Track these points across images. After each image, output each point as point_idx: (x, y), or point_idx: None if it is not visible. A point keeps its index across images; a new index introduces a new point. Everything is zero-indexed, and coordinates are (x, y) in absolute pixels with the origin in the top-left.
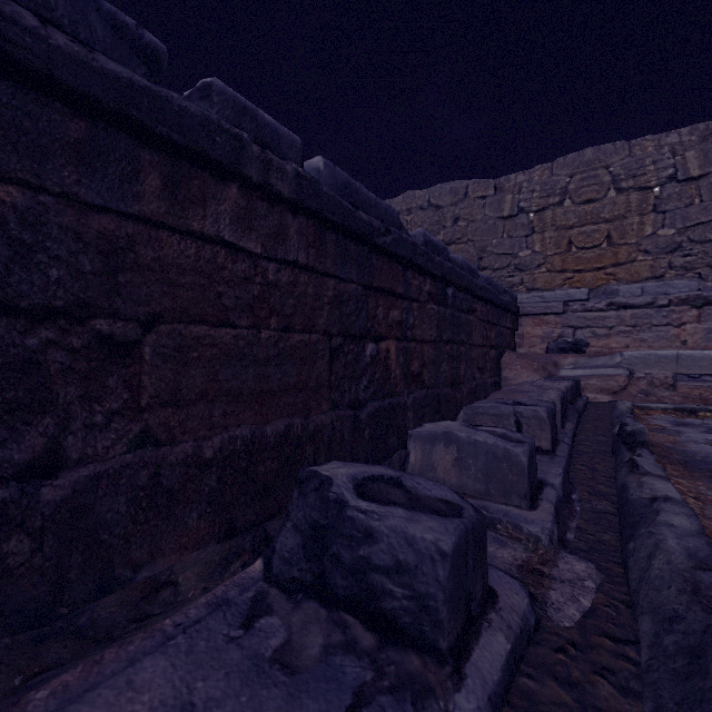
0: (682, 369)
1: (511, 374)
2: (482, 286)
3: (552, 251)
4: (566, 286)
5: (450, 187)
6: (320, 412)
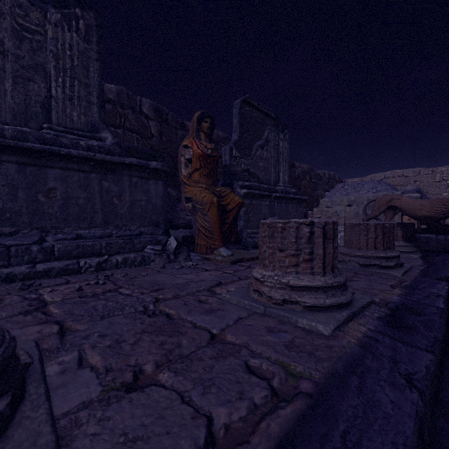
0: None
1: None
2: None
3: None
4: None
5: (412, 170)
6: None
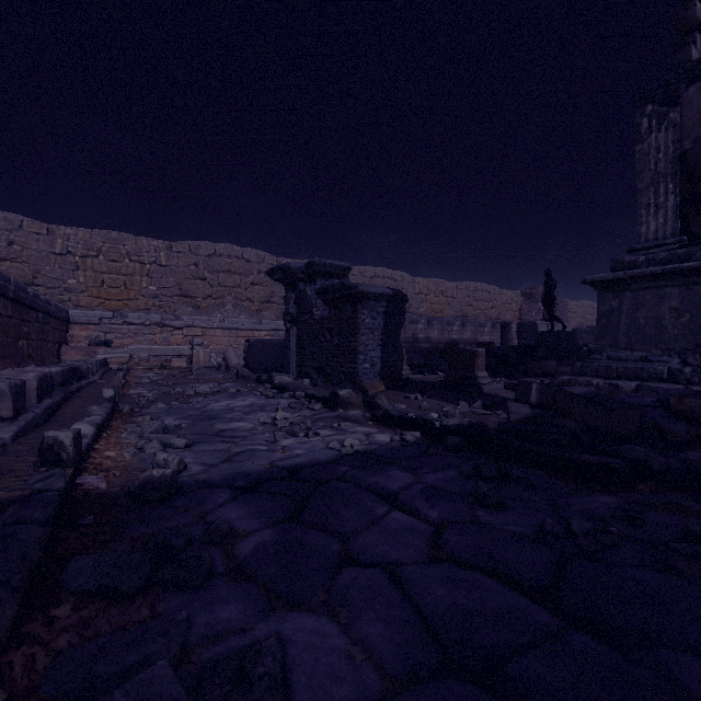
0: (152, 354)
1: (68, 358)
2: (54, 310)
3: (92, 285)
4: (101, 307)
5: (5, 215)
6: (13, 365)
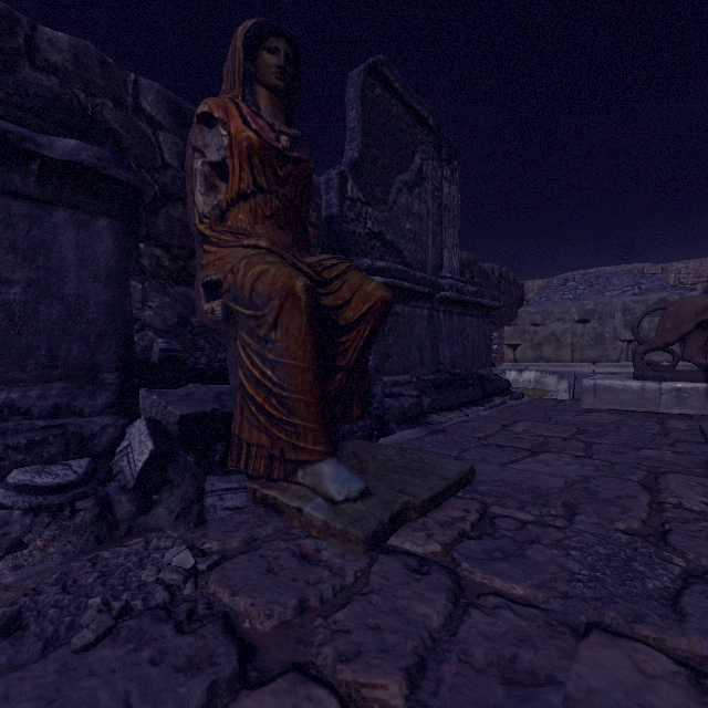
0: None
1: None
2: None
3: None
4: None
5: (631, 267)
6: None
